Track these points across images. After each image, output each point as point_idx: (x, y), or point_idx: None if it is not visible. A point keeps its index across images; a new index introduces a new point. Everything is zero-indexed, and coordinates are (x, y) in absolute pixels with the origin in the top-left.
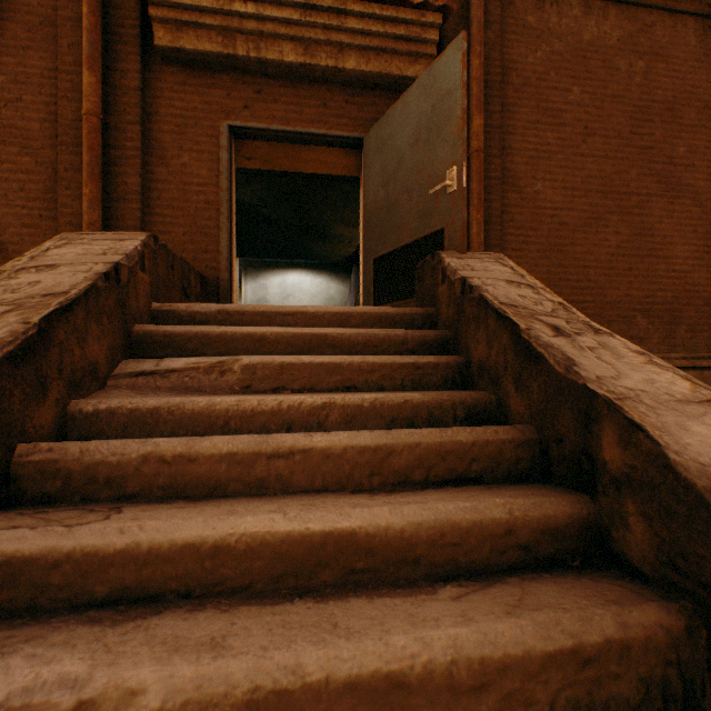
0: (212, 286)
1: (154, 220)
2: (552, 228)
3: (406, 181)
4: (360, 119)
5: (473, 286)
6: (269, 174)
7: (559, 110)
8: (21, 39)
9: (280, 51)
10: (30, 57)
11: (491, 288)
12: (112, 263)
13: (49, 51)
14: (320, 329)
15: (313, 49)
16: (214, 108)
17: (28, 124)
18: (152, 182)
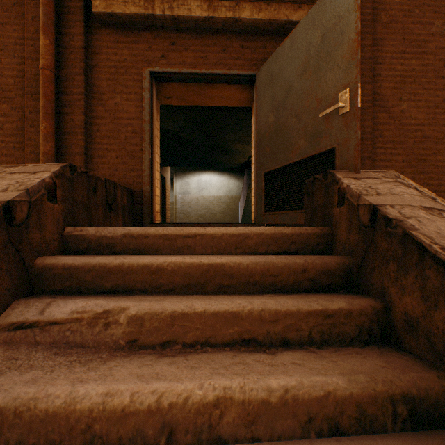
0: (138, 196)
1: (95, 147)
2: (416, 141)
3: (294, 106)
4: (253, 59)
5: (392, 218)
6: (184, 109)
7: (422, 41)
8: (1, 17)
9: (189, 9)
10: (7, 30)
11: (415, 221)
12: (2, 203)
13: (20, 25)
14: (217, 257)
15: (215, 4)
16: (139, 58)
17: (5, 80)
18: (93, 118)
